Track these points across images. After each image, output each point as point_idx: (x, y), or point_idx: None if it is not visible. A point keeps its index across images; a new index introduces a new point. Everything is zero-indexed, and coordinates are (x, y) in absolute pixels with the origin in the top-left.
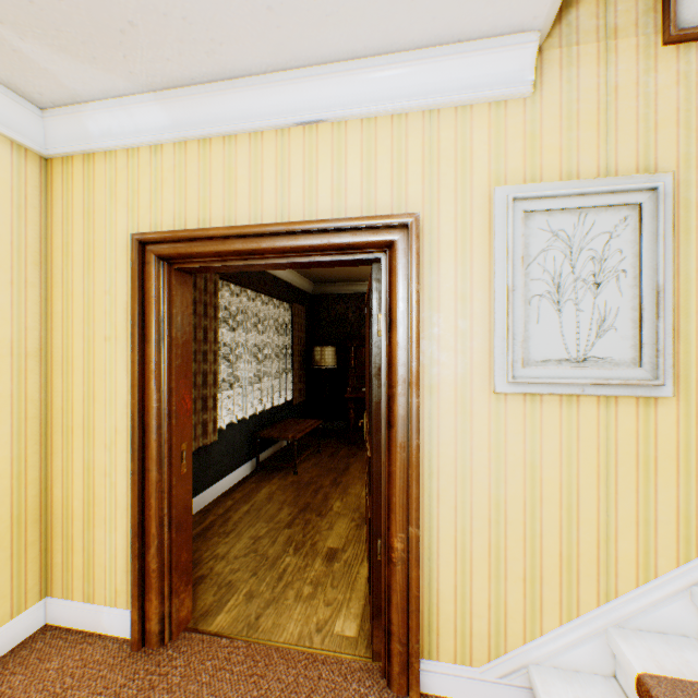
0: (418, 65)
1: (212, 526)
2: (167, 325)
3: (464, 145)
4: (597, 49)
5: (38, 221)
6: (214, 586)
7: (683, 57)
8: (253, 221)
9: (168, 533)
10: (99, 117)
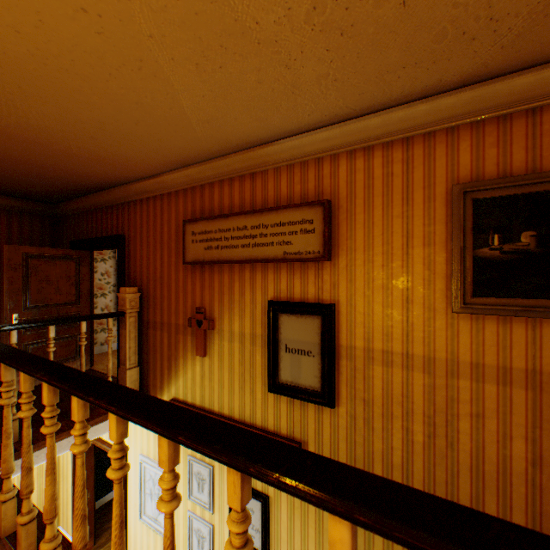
0: None
1: None
2: None
3: (136, 434)
4: None
5: None
6: (109, 533)
7: None
8: None
9: None
10: None
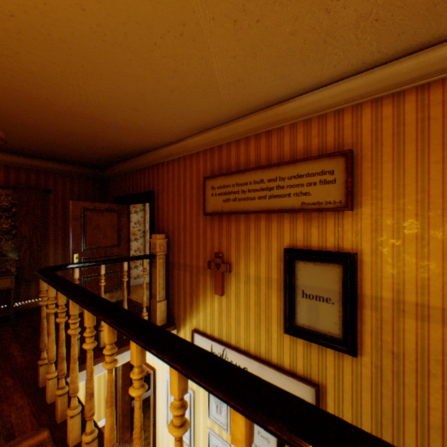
0: None
1: None
2: (121, 365)
3: None
4: None
5: None
6: None
7: None
8: None
9: (122, 417)
10: None
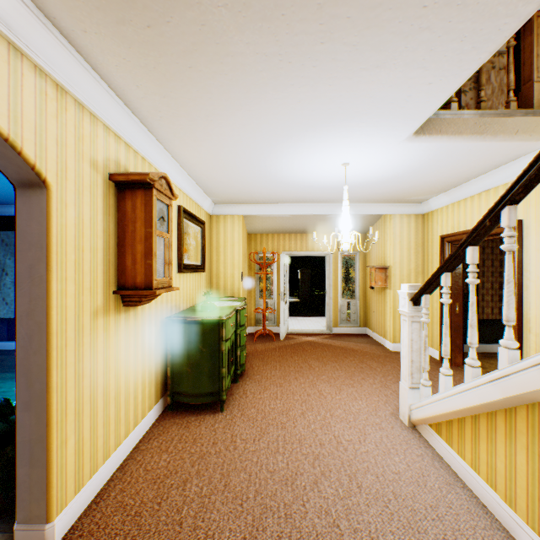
0: (514, 165)
1: (496, 356)
2: None
3: (538, 187)
4: None
5: (420, 234)
6: None
7: None
8: (470, 227)
9: (449, 330)
10: (432, 202)
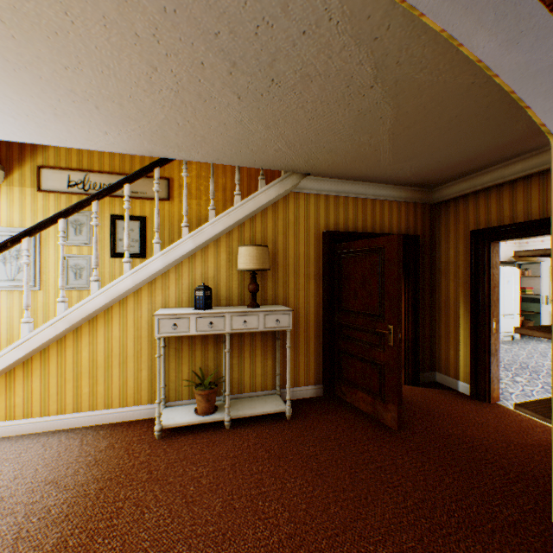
0: None
1: None
2: None
3: None
4: (20, 189)
5: None
6: None
7: (46, 196)
8: None
9: None
10: None
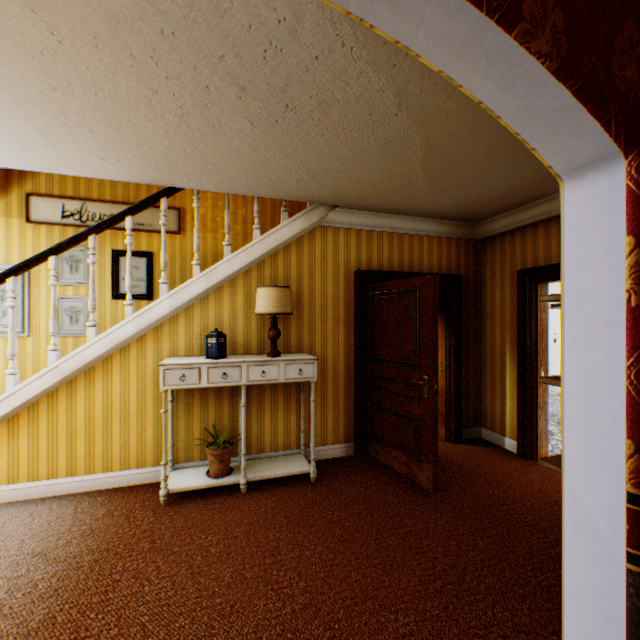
0: None
1: None
2: None
3: None
4: (6, 220)
5: None
6: None
7: (36, 229)
8: None
9: None
10: None
